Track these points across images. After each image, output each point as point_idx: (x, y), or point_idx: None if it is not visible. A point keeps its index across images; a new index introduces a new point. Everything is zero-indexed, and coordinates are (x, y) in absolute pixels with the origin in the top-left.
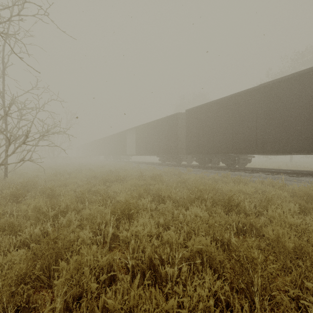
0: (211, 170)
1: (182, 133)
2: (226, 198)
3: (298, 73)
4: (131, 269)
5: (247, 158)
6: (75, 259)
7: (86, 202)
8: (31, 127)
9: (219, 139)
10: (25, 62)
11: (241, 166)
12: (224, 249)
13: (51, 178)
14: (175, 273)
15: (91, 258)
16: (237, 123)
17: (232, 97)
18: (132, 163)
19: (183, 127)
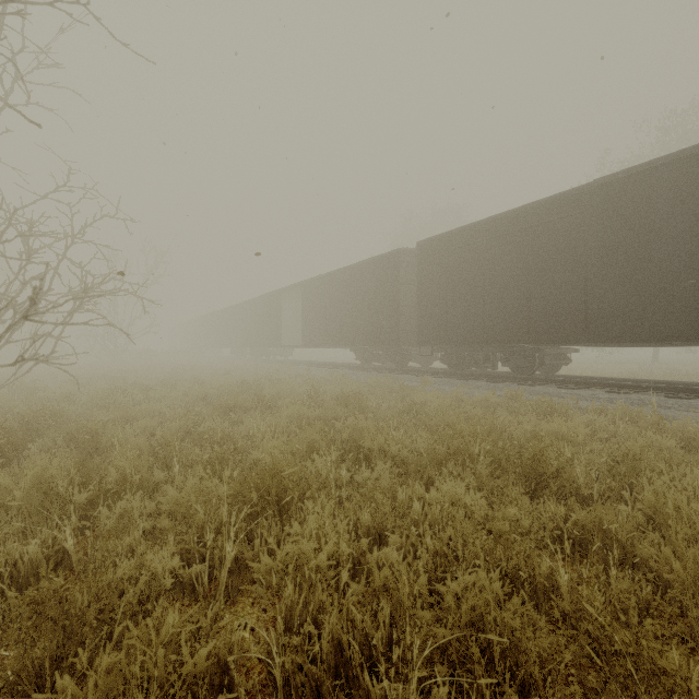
0: (477, 383)
1: (408, 297)
2: (528, 455)
3: (689, 151)
4: (281, 679)
5: (562, 354)
6: (106, 668)
7: (176, 466)
8: (43, 278)
9: (497, 310)
10: (1, 98)
11: (548, 372)
12: (536, 601)
13: (100, 401)
14: (410, 698)
15: (158, 659)
16: (539, 272)
17: (527, 210)
18: (295, 364)
19: (411, 283)
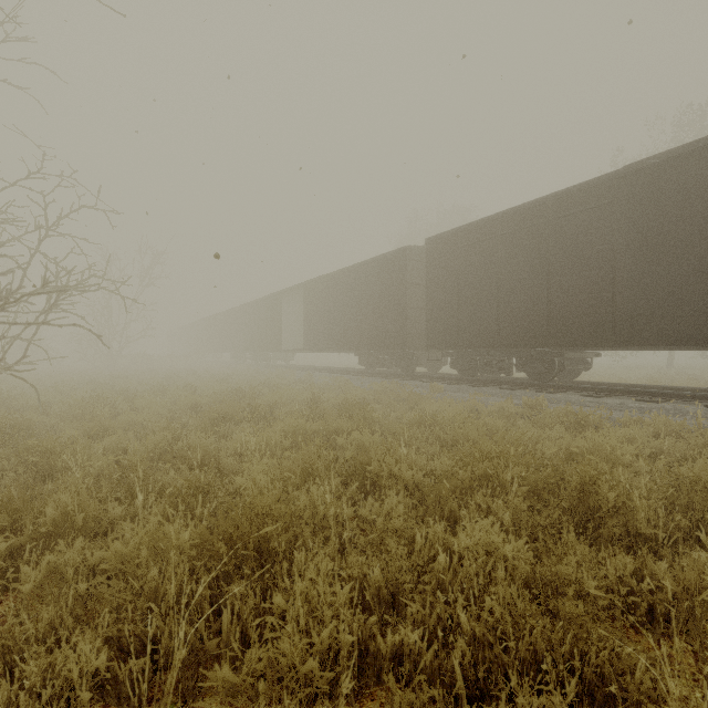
0: (491, 390)
1: (416, 298)
2: (576, 485)
3: None
4: None
5: (582, 359)
6: None
7: (139, 497)
8: None
9: (513, 311)
10: None
11: (566, 379)
12: None
13: (76, 411)
14: None
15: None
16: (561, 269)
17: (546, 202)
18: (296, 369)
19: (418, 283)
